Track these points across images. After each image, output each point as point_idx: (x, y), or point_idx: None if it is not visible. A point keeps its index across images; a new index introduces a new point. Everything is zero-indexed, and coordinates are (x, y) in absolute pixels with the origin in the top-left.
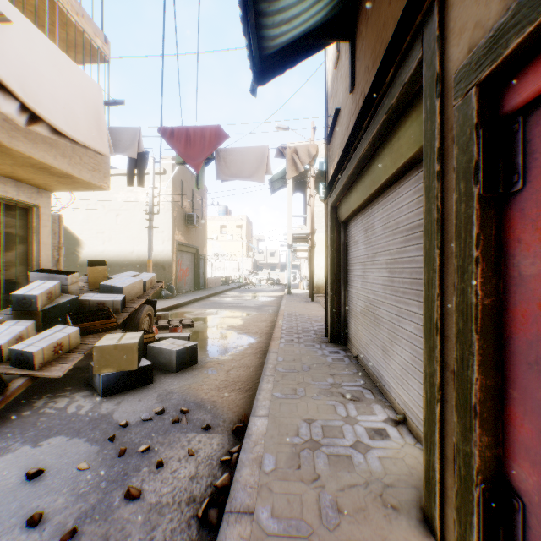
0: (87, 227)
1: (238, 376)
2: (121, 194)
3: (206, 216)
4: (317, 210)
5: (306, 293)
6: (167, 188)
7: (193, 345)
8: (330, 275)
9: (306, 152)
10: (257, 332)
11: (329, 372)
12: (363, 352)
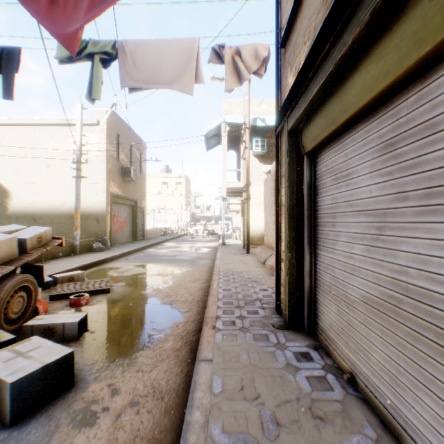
0: (16, 178)
1: (134, 435)
2: (53, 145)
3: (145, 171)
4: (250, 164)
5: (239, 244)
6: (101, 140)
7: (63, 356)
8: (289, 230)
9: (253, 54)
10: (187, 300)
11: (321, 441)
12: (377, 381)
